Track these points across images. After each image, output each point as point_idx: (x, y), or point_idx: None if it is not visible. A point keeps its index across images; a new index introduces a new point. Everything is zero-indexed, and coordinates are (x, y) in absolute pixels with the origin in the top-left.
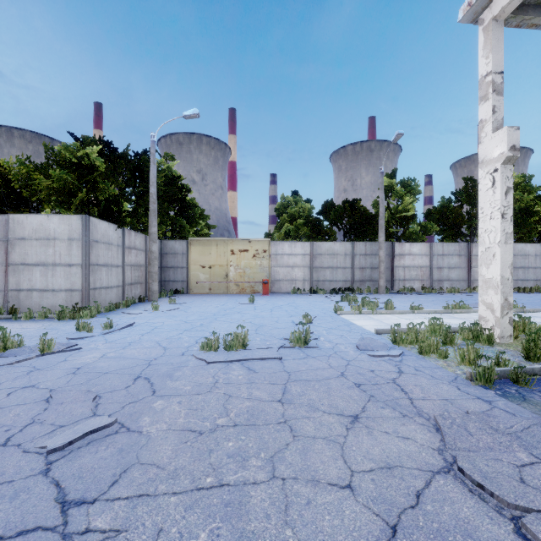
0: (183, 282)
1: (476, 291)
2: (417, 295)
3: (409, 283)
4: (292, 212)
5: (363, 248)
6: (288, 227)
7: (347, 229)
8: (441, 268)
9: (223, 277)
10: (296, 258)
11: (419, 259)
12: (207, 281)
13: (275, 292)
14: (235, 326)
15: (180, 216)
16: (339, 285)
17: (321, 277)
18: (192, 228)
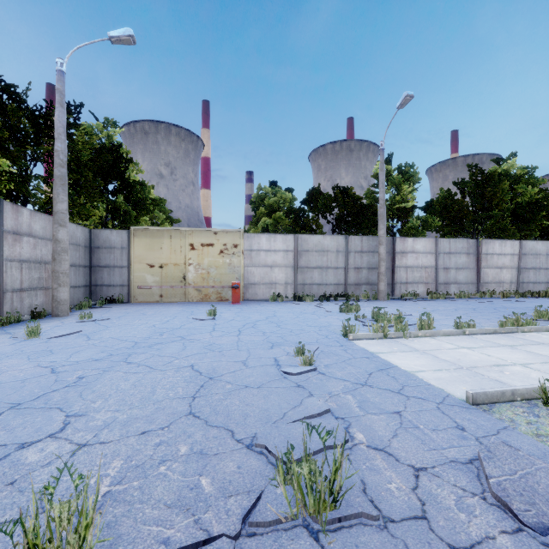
0: (123, 287)
1: (487, 295)
2: (426, 301)
3: (412, 287)
4: (271, 203)
5: (359, 243)
6: (266, 222)
7: (337, 221)
8: (448, 268)
9: (179, 280)
10: (276, 255)
11: (424, 257)
12: (157, 285)
13: (248, 299)
14: (150, 384)
15: (124, 201)
16: (330, 289)
17: (308, 280)
18: (141, 216)
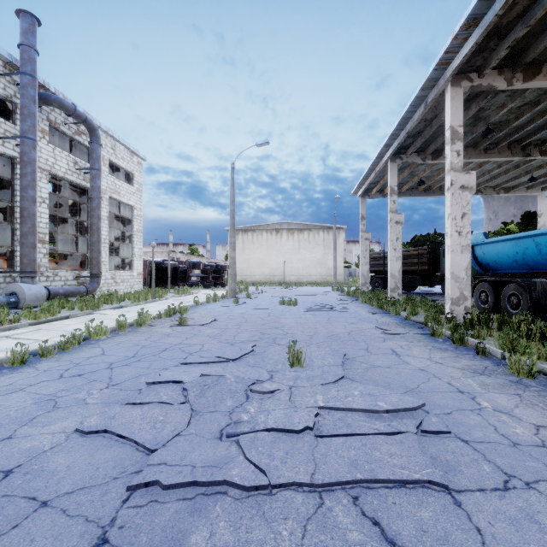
0: None
1: None
2: None
3: None
4: None
5: None
6: None
7: None
8: None
9: None
10: None
11: None
12: None
13: None
14: None
15: None
16: None
17: None
18: None
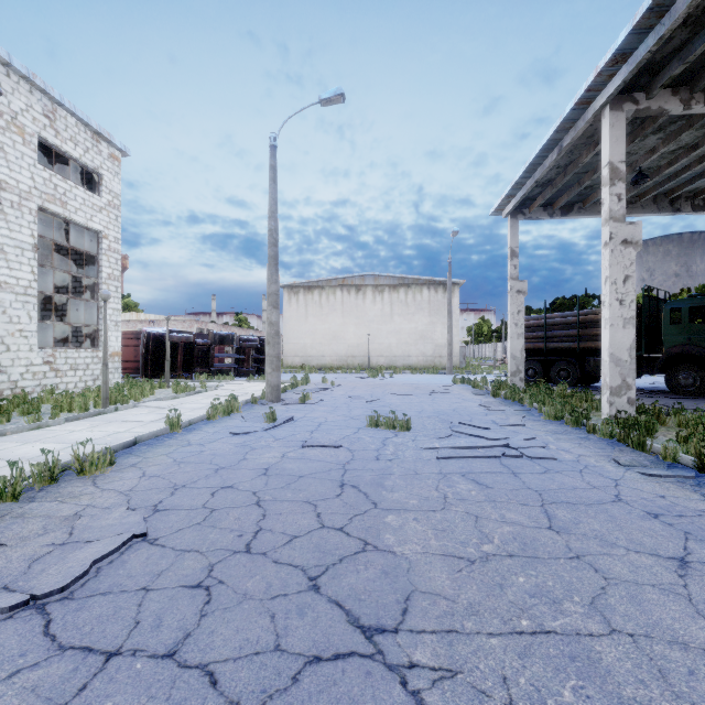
0: None
1: None
2: None
3: None
4: None
5: None
6: None
7: None
8: None
9: None
10: None
11: None
12: None
13: None
14: None
15: None
16: None
17: None
18: None
